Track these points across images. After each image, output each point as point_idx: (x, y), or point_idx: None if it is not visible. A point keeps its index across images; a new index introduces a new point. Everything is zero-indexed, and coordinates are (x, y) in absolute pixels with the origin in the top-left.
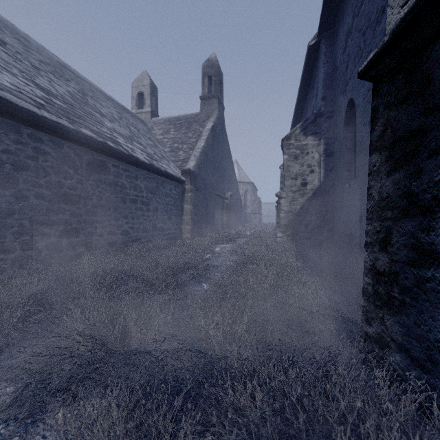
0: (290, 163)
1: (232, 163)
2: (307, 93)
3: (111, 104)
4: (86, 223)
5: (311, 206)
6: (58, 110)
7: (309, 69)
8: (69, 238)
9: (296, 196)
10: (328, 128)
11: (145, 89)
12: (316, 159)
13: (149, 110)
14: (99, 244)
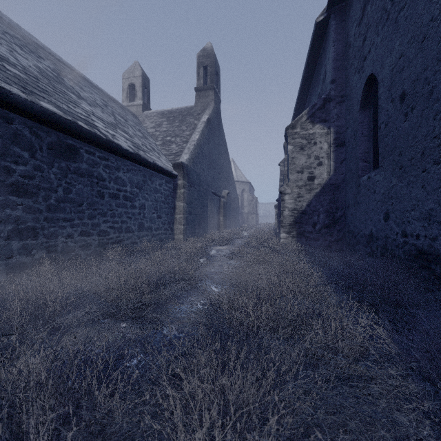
0: (295, 155)
1: (228, 160)
2: (311, 82)
3: (96, 92)
4: (48, 221)
5: (319, 203)
6: (10, 77)
7: (314, 51)
8: (21, 240)
9: (302, 192)
10: (338, 114)
11: (136, 81)
12: (325, 150)
13: (141, 103)
14: (67, 247)
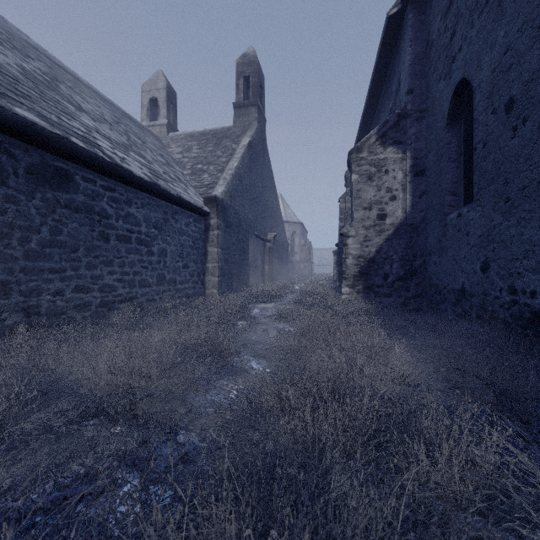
0: (361, 187)
1: (275, 195)
2: (380, 95)
3: (106, 106)
4: (26, 272)
5: (391, 249)
6: None
7: (385, 55)
8: None
9: (370, 235)
10: (417, 134)
11: (159, 94)
12: (399, 181)
13: (165, 122)
14: (55, 308)
